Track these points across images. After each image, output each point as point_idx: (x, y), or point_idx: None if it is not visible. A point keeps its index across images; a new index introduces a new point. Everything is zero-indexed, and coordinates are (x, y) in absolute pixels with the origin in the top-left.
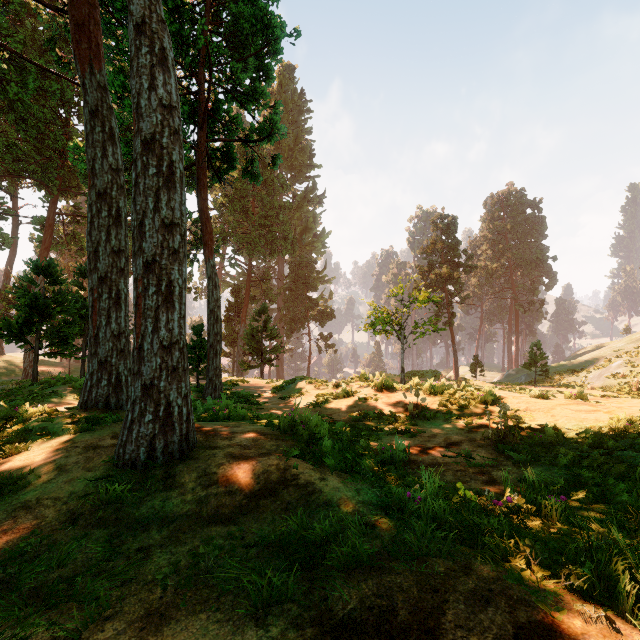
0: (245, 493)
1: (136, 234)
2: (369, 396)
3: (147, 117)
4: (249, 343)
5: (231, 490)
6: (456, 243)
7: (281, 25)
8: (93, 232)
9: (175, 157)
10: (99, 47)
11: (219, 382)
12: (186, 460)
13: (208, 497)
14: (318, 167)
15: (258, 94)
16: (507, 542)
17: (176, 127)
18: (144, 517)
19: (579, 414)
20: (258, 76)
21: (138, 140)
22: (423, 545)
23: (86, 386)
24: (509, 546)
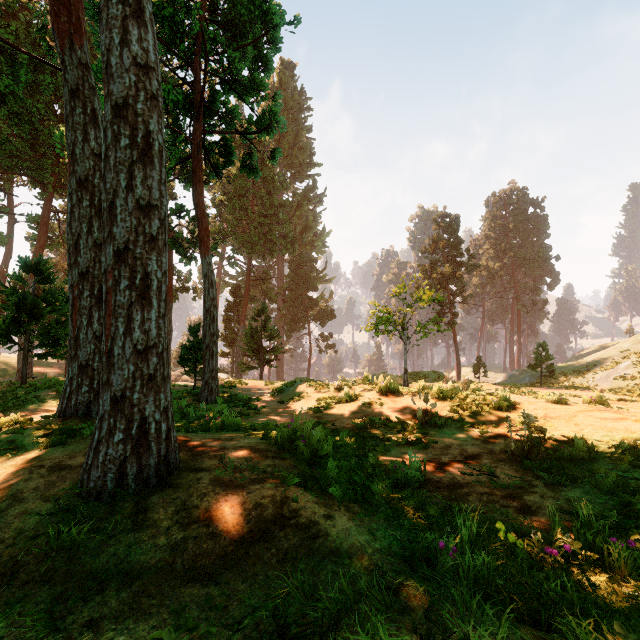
0: (232, 536)
1: (106, 217)
2: (373, 401)
3: (118, 78)
4: (248, 343)
5: (215, 531)
6: (458, 242)
7: (280, 13)
8: (73, 223)
9: (153, 127)
10: (80, 21)
11: (215, 385)
12: (164, 488)
13: (185, 541)
14: (318, 165)
15: (256, 85)
16: (584, 623)
17: (154, 91)
18: (103, 569)
19: (605, 423)
20: (257, 67)
21: (108, 105)
22: (469, 627)
23: (65, 392)
24: (588, 629)
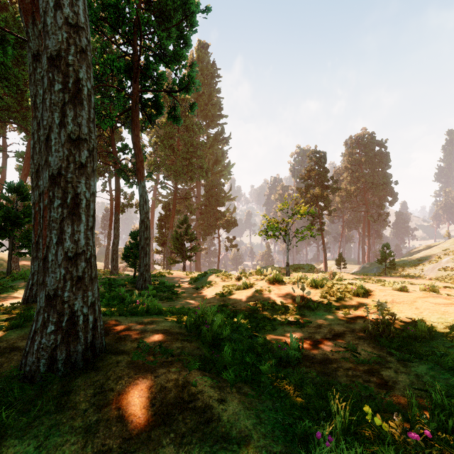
0: (138, 419)
1: (43, 148)
2: (264, 288)
3: (52, 34)
4: (174, 244)
5: (124, 414)
6: (325, 171)
7: (196, 4)
8: (35, 156)
9: (82, 75)
10: None
11: (148, 275)
12: (88, 370)
13: (98, 424)
14: (225, 117)
15: (179, 56)
16: None
17: (83, 46)
18: (23, 451)
19: (439, 307)
20: (179, 43)
21: (44, 57)
22: None
23: (28, 284)
24: None
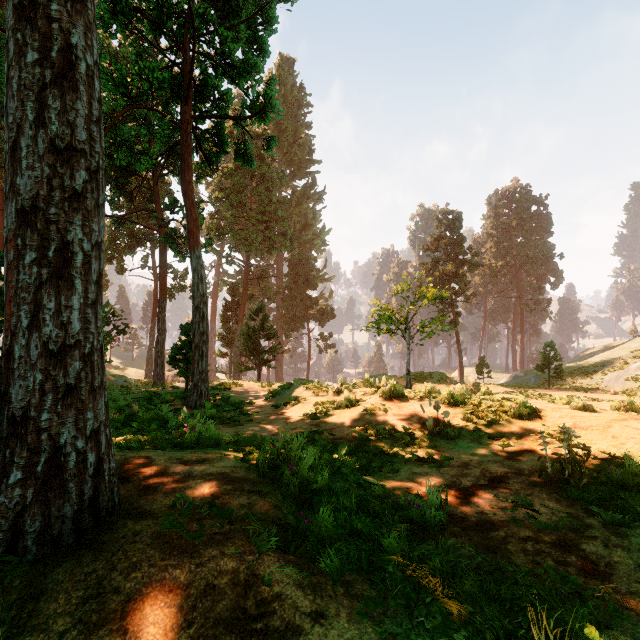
0: None
1: (7, 164)
2: (376, 406)
3: None
4: (245, 343)
5: None
6: (461, 240)
7: None
8: None
9: (76, 39)
10: None
11: (205, 388)
12: (81, 550)
13: None
14: (318, 162)
15: (250, 67)
16: None
17: None
18: None
19: None
20: (251, 49)
21: (9, 6)
22: None
23: None
24: None
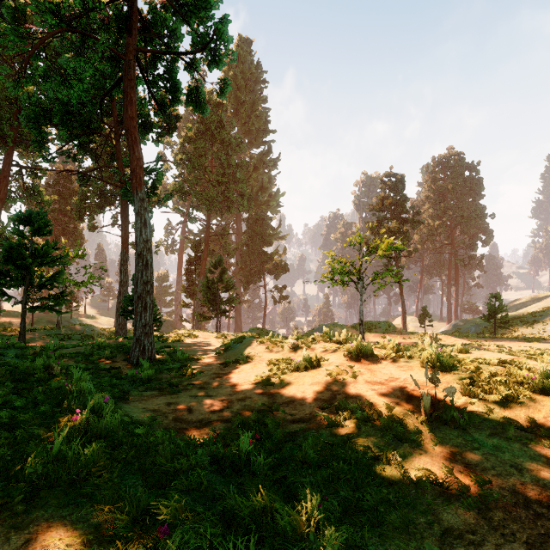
0: None
1: None
2: (342, 369)
3: None
4: (205, 294)
5: None
6: (404, 200)
7: None
8: None
9: None
10: None
11: (149, 342)
12: None
13: None
14: (273, 132)
15: (201, 2)
16: None
17: None
18: None
19: None
20: None
21: None
22: None
23: None
24: None
